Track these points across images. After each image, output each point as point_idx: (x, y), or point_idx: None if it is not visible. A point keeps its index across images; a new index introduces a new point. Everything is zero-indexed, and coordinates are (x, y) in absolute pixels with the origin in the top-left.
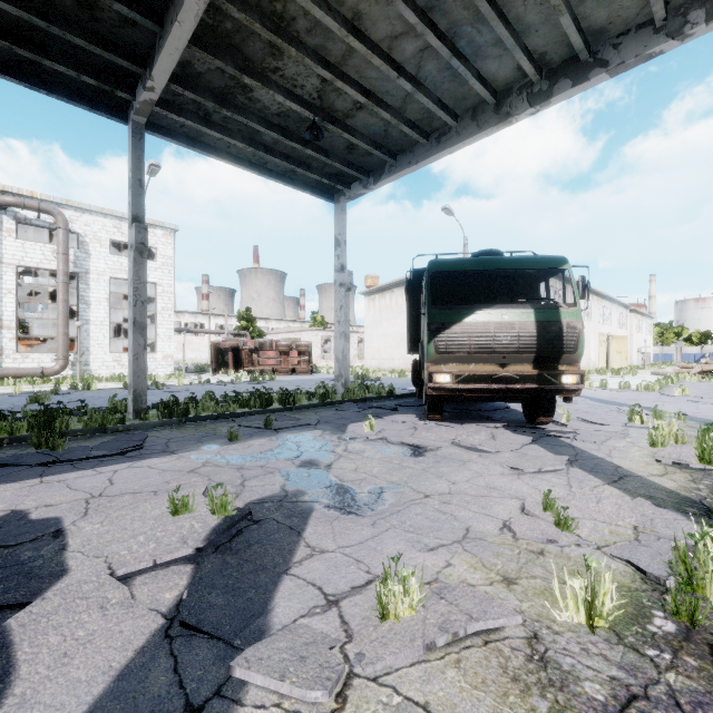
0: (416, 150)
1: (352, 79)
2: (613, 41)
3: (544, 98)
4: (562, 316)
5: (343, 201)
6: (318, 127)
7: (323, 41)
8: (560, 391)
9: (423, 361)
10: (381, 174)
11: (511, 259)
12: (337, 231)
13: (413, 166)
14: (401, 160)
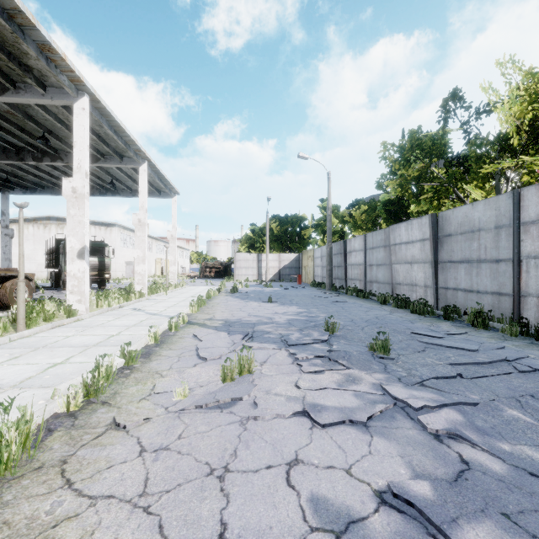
0: (55, 189)
1: (31, 172)
2: (122, 190)
3: (104, 195)
4: (106, 260)
5: (8, 194)
6: (11, 181)
7: (22, 165)
8: (105, 278)
9: (62, 271)
10: (35, 191)
11: (92, 243)
12: (3, 207)
13: (54, 195)
14: (47, 190)
